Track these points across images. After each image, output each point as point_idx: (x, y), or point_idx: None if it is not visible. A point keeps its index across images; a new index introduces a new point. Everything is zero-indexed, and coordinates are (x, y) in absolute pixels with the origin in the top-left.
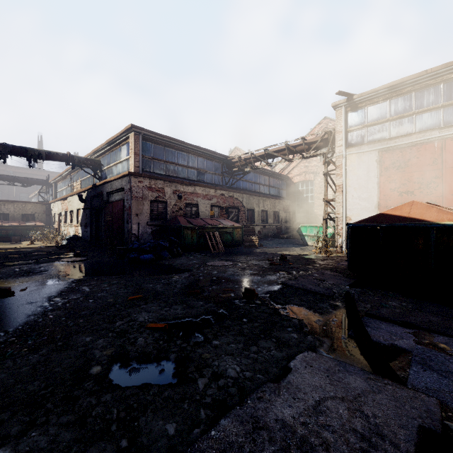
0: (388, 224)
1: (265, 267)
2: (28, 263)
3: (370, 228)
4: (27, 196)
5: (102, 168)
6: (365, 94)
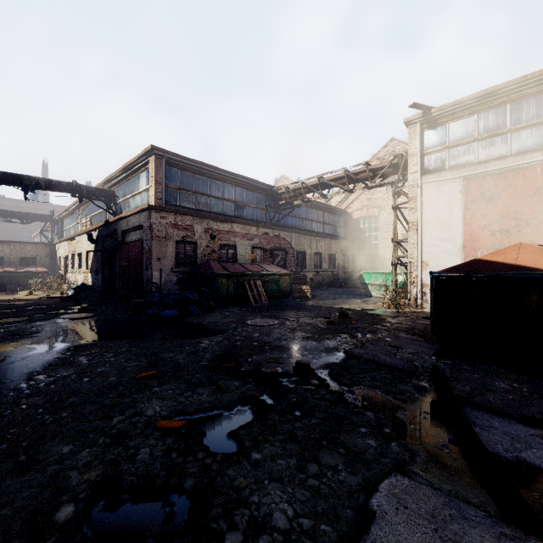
0: (488, 273)
1: (321, 327)
2: (18, 321)
3: (462, 279)
4: (29, 235)
5: (117, 201)
6: (446, 107)
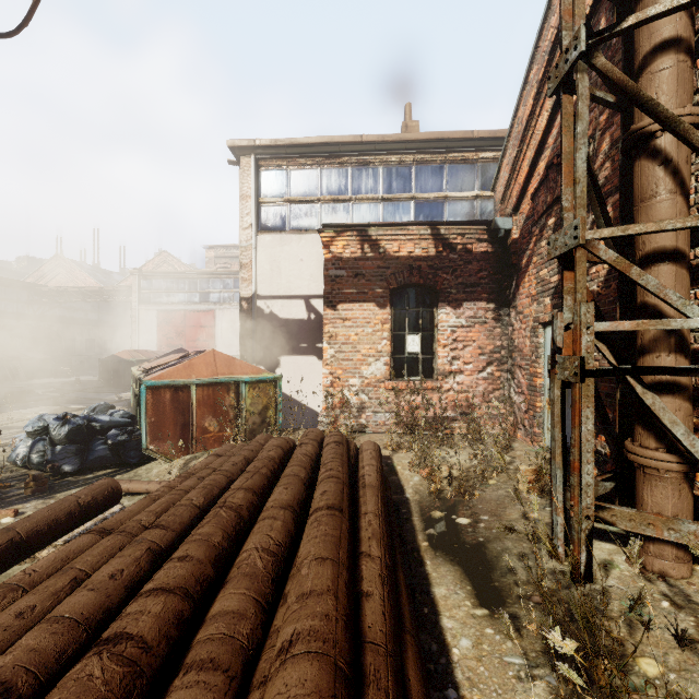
0: (113, 359)
1: (56, 385)
2: None
3: (107, 362)
4: None
5: None
6: (149, 272)
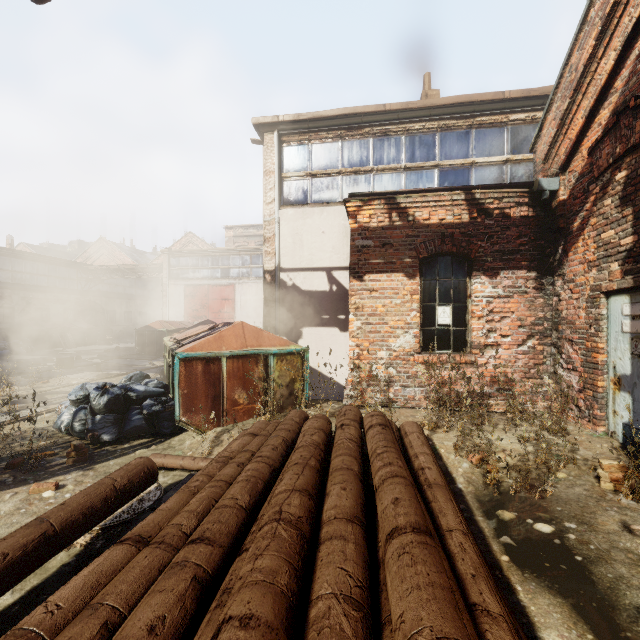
0: (147, 329)
1: (100, 352)
2: None
3: (142, 331)
4: None
5: None
6: (178, 251)
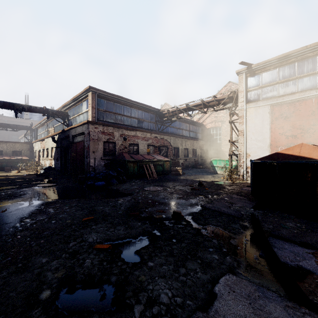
0: (283, 161)
1: (188, 191)
2: (12, 188)
3: (269, 164)
4: (17, 138)
5: (69, 118)
6: (260, 64)
